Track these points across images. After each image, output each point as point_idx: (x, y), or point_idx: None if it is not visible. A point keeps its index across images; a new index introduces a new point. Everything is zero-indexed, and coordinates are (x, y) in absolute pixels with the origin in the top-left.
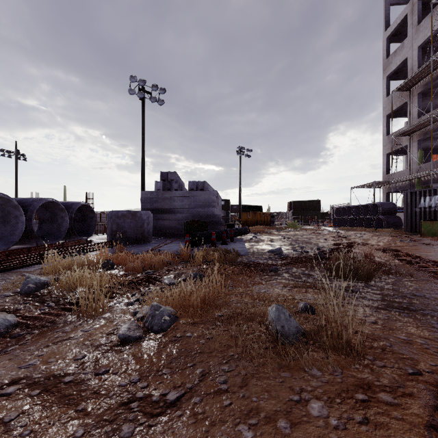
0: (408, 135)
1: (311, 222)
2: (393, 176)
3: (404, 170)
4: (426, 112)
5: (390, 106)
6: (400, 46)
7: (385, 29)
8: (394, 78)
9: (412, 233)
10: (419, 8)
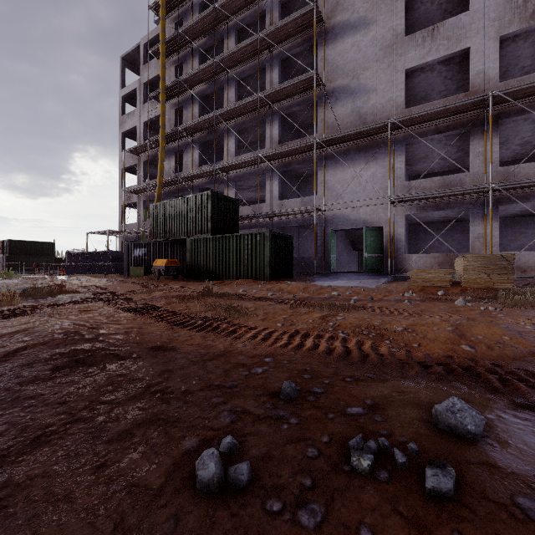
0: (137, 193)
1: (37, 269)
2: (127, 227)
3: (135, 223)
4: (154, 177)
5: (125, 162)
6: (132, 112)
7: (122, 86)
8: (129, 137)
9: (129, 276)
10: (145, 90)
